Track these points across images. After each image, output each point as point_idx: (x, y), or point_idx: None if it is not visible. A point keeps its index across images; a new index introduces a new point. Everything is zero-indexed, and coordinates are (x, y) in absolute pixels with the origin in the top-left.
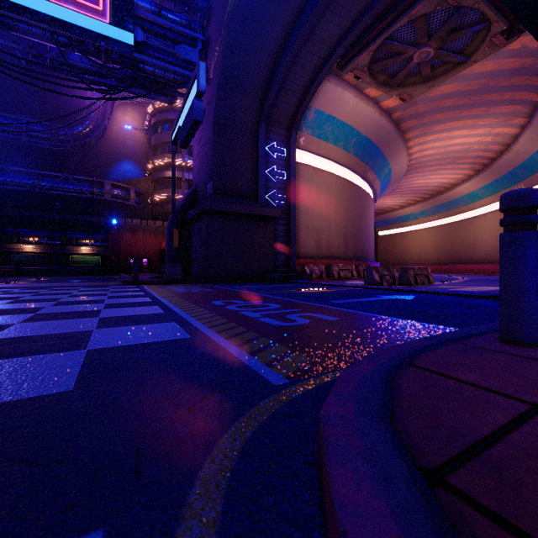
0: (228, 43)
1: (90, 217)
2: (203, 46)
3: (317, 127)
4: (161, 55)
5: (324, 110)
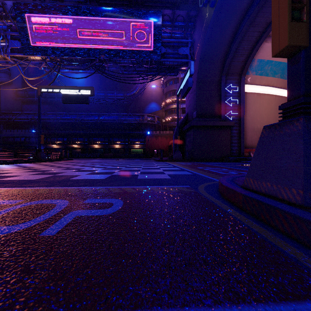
0: (204, 42)
1: (138, 131)
2: (191, 44)
3: (259, 69)
4: (172, 55)
5: (264, 58)
